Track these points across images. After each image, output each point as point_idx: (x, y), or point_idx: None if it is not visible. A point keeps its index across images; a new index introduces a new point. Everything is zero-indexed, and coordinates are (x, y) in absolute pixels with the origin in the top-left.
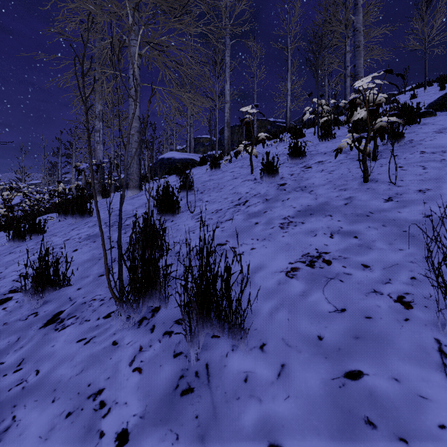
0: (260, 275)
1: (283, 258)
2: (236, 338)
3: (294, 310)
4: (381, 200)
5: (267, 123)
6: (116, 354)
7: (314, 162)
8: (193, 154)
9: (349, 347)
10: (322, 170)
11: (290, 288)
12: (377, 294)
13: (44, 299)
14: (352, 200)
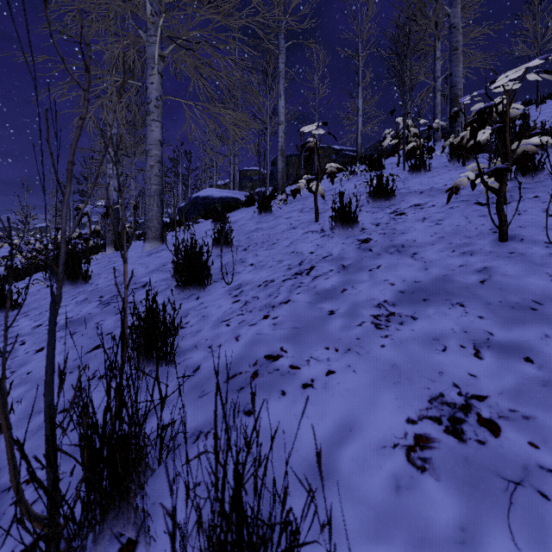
0: (351, 453)
1: (392, 405)
2: None
3: None
4: (546, 277)
5: (332, 151)
6: None
7: (408, 205)
8: (236, 192)
9: None
10: (423, 219)
11: (427, 510)
12: None
13: None
14: (490, 273)
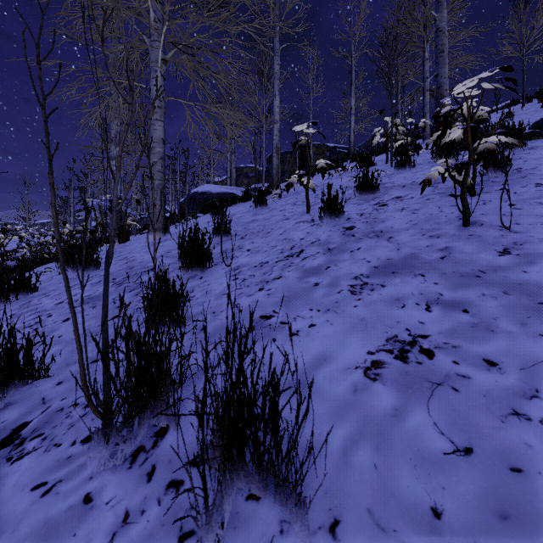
0: (324, 373)
1: (358, 344)
2: (287, 507)
3: (383, 446)
4: (494, 253)
5: (326, 149)
6: (86, 525)
7: (390, 198)
8: (233, 187)
9: (494, 540)
10: (402, 209)
11: (374, 401)
12: (521, 419)
13: (7, 400)
14: (450, 251)
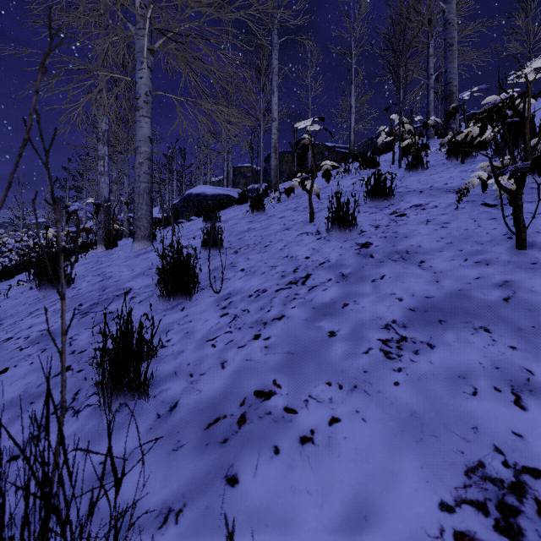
0: None
1: (417, 478)
2: None
3: None
4: None
5: (325, 148)
6: None
7: (408, 206)
8: (229, 189)
9: None
10: (427, 221)
11: None
12: None
13: None
14: (514, 289)
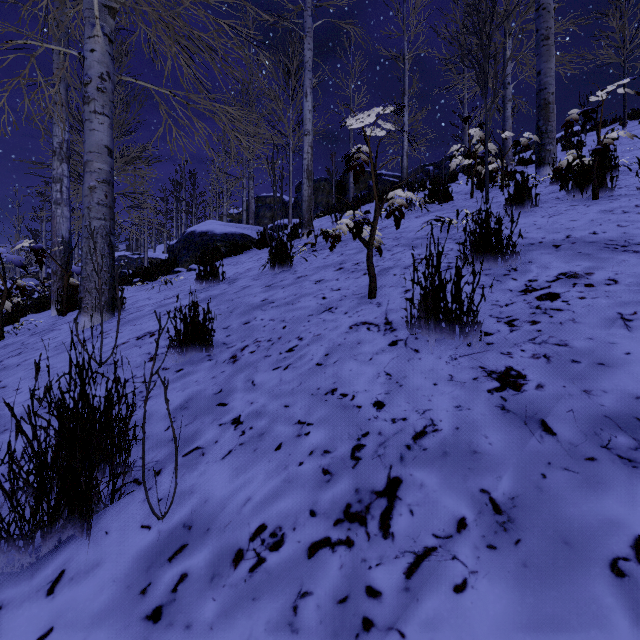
0: None
1: None
2: None
3: None
4: None
5: (369, 176)
6: None
7: (551, 275)
8: (247, 226)
9: None
10: (624, 319)
11: None
12: None
13: None
14: None
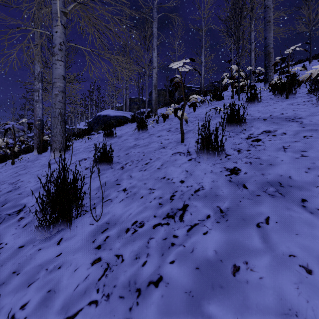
0: None
1: None
2: None
3: None
4: None
5: (185, 88)
6: None
7: (259, 131)
8: (125, 112)
9: None
10: (284, 148)
11: None
12: None
13: None
14: None
